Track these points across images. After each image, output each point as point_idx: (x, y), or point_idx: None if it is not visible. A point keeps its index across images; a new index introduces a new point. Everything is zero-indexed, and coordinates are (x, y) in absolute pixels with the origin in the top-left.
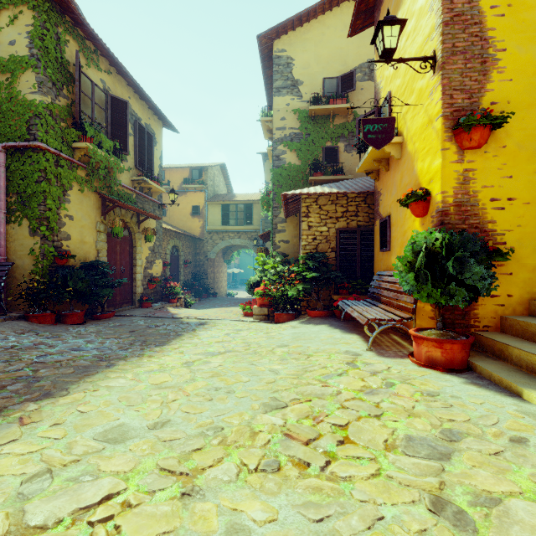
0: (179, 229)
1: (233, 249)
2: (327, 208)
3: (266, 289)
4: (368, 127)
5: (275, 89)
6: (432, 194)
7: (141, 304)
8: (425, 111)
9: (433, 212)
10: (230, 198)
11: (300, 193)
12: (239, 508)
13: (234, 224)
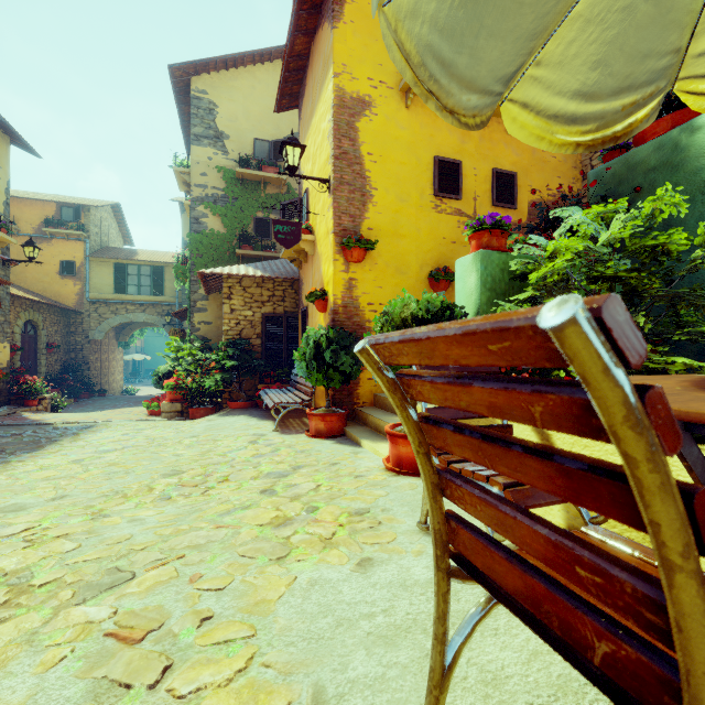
0: (37, 294)
1: (133, 326)
2: (252, 290)
3: (180, 381)
4: (278, 228)
5: (194, 136)
6: (329, 295)
7: None
8: (326, 222)
9: (329, 310)
10: (129, 255)
11: (220, 272)
12: (137, 515)
13: (136, 292)
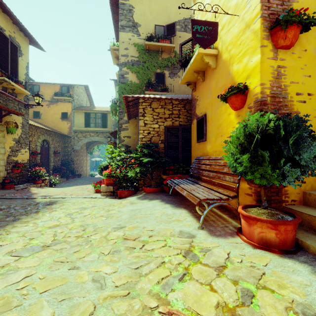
0: (51, 128)
1: (94, 144)
2: (158, 110)
3: (112, 171)
4: (196, 27)
5: (121, 26)
6: (250, 88)
7: (3, 186)
8: (241, 20)
9: (251, 103)
10: (91, 108)
11: (138, 96)
12: None
13: (94, 126)
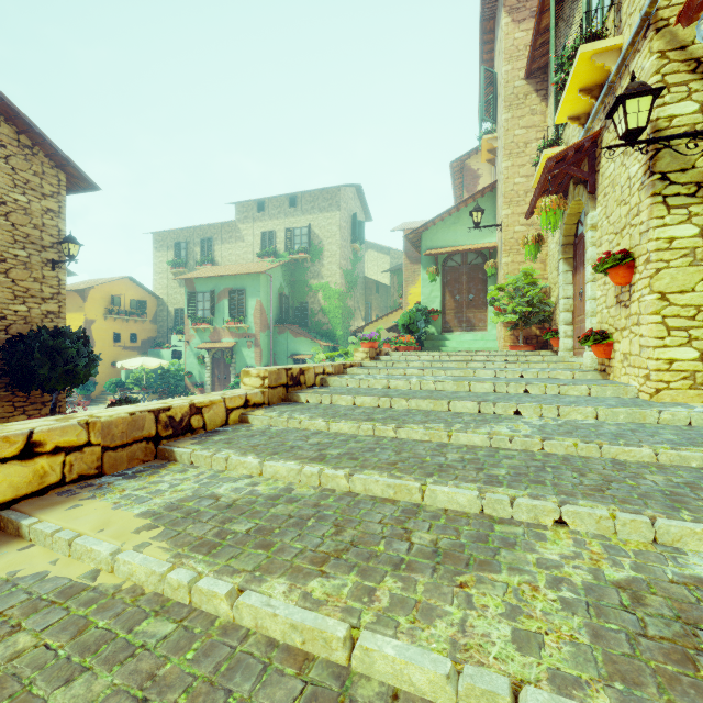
0: None
1: None
2: None
3: None
4: None
5: None
6: None
7: None
8: None
9: None
10: None
11: None
12: None
13: None
